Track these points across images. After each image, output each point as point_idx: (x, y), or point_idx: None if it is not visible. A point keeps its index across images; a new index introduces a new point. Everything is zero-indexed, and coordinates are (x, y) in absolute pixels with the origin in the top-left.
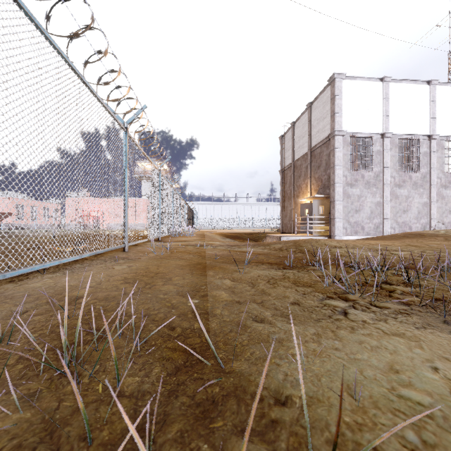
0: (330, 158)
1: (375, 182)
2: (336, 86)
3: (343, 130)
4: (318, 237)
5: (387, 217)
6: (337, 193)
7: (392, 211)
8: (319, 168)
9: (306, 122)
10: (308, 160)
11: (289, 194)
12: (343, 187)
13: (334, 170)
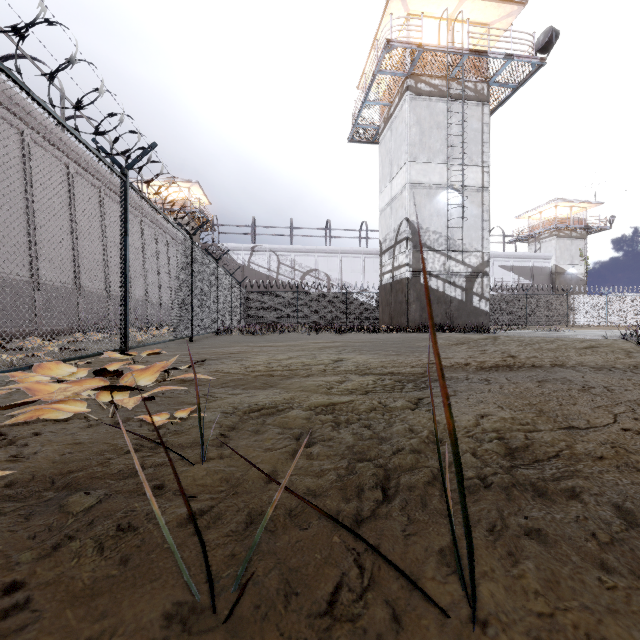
0: None
1: None
2: None
3: None
4: None
5: None
6: None
7: None
8: None
9: None
10: None
11: None
12: None
13: None
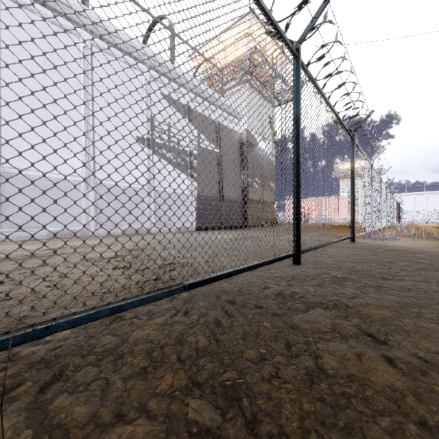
0: None
1: None
2: None
3: None
4: None
5: None
6: None
7: None
8: None
9: None
10: None
11: None
12: None
13: None
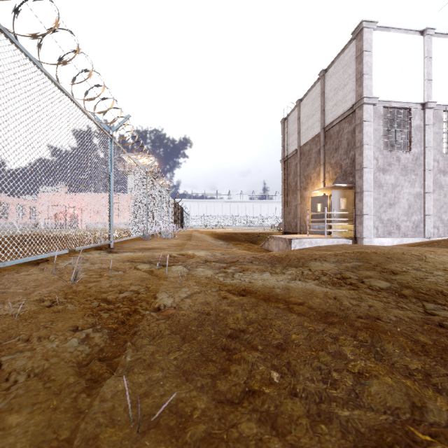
0: (354, 135)
1: (414, 167)
2: (365, 38)
3: (374, 97)
4: (339, 239)
5: (430, 213)
6: (365, 181)
7: (435, 205)
8: (337, 150)
9: (317, 96)
10: (320, 142)
11: (293, 187)
12: (373, 172)
13: (362, 150)
